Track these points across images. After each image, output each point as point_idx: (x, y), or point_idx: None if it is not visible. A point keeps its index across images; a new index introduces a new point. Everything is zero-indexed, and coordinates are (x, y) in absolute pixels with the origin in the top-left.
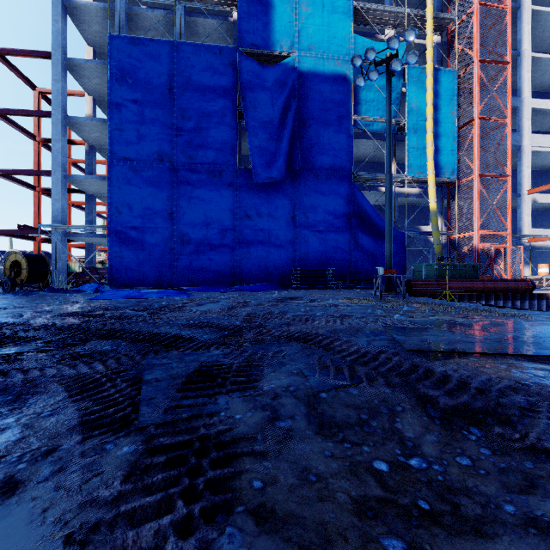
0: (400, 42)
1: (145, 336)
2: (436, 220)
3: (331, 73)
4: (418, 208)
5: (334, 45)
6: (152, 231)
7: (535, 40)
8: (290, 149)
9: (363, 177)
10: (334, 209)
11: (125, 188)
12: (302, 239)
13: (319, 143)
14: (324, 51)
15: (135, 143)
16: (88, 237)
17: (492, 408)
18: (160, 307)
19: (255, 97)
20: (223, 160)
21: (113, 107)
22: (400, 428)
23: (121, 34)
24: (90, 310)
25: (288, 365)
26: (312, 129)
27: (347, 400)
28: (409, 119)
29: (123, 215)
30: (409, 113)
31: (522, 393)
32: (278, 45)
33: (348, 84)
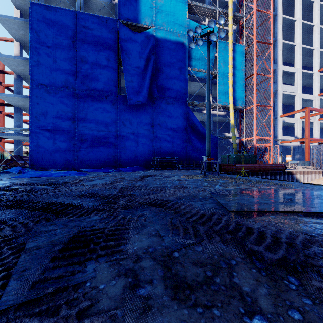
0: (215, 24)
1: (43, 205)
2: (234, 130)
3: (175, 41)
4: (223, 123)
5: (177, 24)
6: (61, 133)
7: (284, 34)
8: (150, 84)
9: (194, 104)
10: (177, 122)
11: (42, 104)
12: (158, 139)
13: (168, 82)
14: (171, 27)
15: (49, 74)
16: (15, 136)
17: (303, 260)
18: (62, 182)
19: (129, 51)
20: (109, 89)
21: (33, 50)
22: (238, 282)
23: (39, 2)
24: (9, 186)
25: (148, 227)
26: (164, 73)
27: (194, 258)
28: (219, 72)
29: (40, 121)
30: (219, 68)
31: (316, 244)
32: (143, 21)
33: (185, 48)
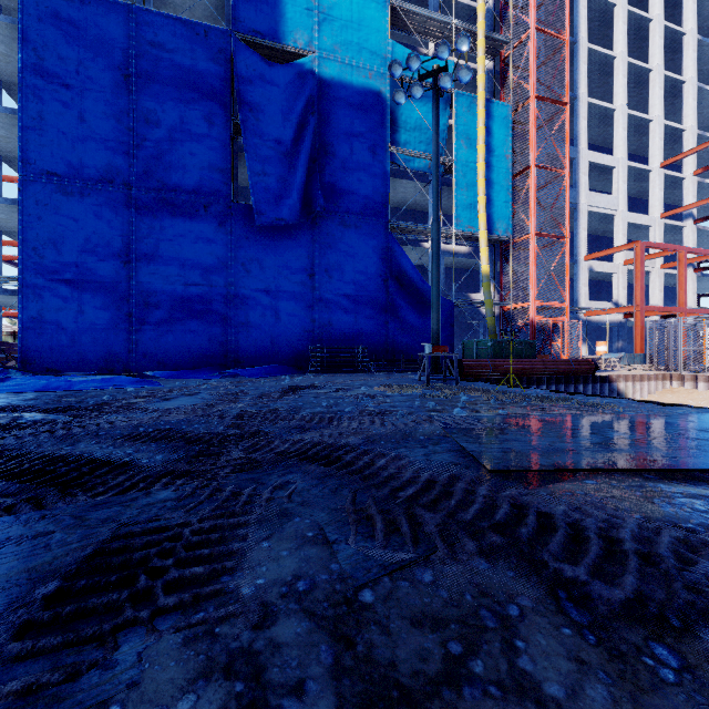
0: (450, 51)
1: (33, 464)
2: (488, 286)
3: (362, 87)
4: (466, 271)
5: (366, 51)
6: (96, 287)
7: (591, 85)
8: (306, 182)
9: (403, 227)
10: (366, 267)
11: (50, 219)
12: (324, 305)
13: (346, 177)
14: (353, 55)
15: (66, 150)
16: None
17: (687, 602)
18: (93, 404)
19: (258, 105)
20: (211, 189)
21: (27, 91)
22: (531, 670)
23: None
24: None
25: (297, 518)
26: (337, 158)
27: (416, 604)
28: (458, 159)
29: (45, 260)
30: (458, 150)
31: (704, 553)
32: (290, 38)
33: (384, 104)
